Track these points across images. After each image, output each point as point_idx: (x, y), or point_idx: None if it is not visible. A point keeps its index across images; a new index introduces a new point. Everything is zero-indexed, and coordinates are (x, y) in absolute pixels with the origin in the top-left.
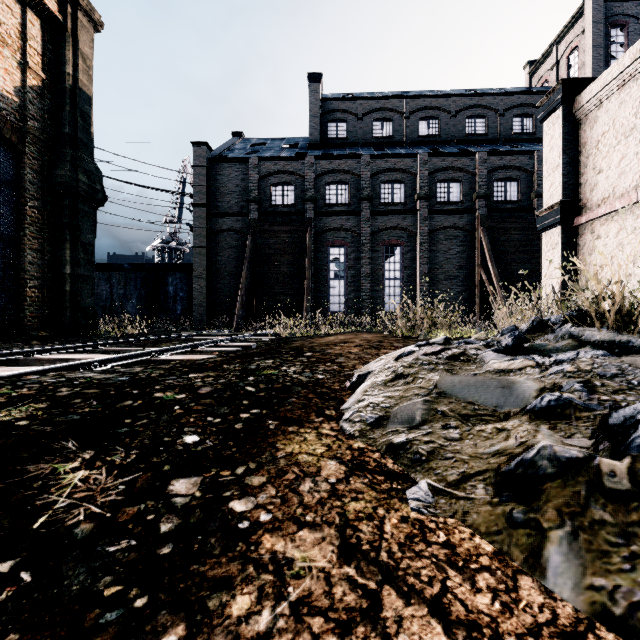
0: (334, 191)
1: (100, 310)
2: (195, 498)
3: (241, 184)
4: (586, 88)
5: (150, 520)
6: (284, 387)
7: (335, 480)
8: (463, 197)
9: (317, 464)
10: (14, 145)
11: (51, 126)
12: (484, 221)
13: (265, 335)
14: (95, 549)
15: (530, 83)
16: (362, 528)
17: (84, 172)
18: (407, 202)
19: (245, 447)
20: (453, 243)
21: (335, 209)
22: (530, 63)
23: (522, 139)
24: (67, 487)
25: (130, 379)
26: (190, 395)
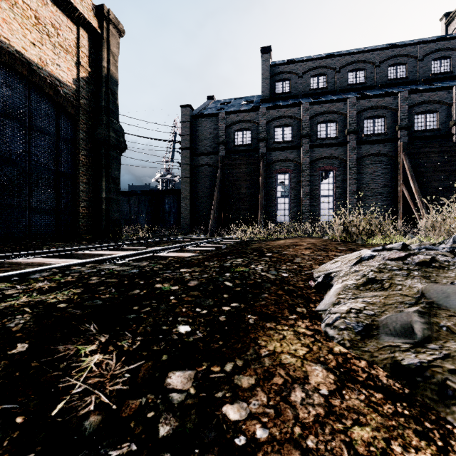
0: (280, 132)
1: (123, 221)
2: (190, 396)
3: (213, 132)
4: None
5: (150, 418)
6: (256, 283)
7: (327, 392)
8: (387, 129)
9: (302, 368)
10: (73, 116)
11: (94, 102)
12: (406, 147)
13: (231, 239)
14: (99, 451)
15: (446, 31)
16: None
17: (113, 130)
18: (339, 136)
19: (230, 341)
20: (378, 166)
21: (281, 145)
22: (446, 15)
23: (440, 78)
24: (84, 371)
25: (139, 271)
26: (182, 287)
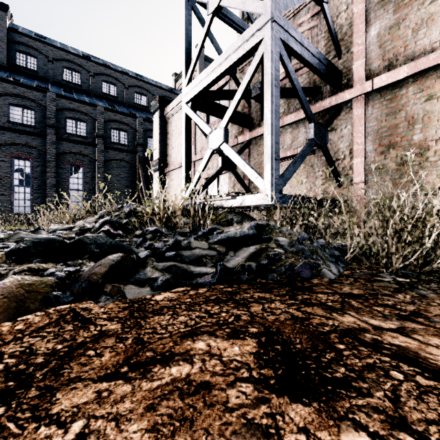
0: (19, 112)
1: None
2: None
3: None
4: (168, 105)
5: None
6: None
7: None
8: (129, 142)
9: None
10: None
11: None
12: (141, 160)
13: None
14: None
15: (175, 85)
16: None
17: None
18: (88, 137)
19: None
20: (122, 170)
21: (20, 128)
22: (175, 74)
23: None
24: None
25: None
26: None
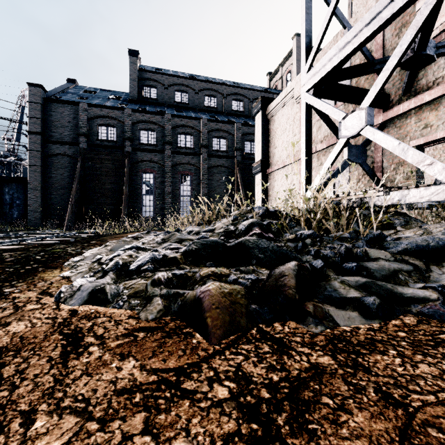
0: (146, 135)
1: None
2: None
3: (73, 121)
4: (271, 104)
5: None
6: (59, 256)
7: (54, 281)
8: (228, 148)
9: (51, 278)
10: None
11: None
12: (239, 164)
13: (87, 233)
14: None
15: (270, 85)
16: (52, 289)
17: None
18: (195, 148)
19: (21, 276)
20: (222, 176)
21: (146, 147)
22: (270, 73)
23: None
24: None
25: None
26: None
